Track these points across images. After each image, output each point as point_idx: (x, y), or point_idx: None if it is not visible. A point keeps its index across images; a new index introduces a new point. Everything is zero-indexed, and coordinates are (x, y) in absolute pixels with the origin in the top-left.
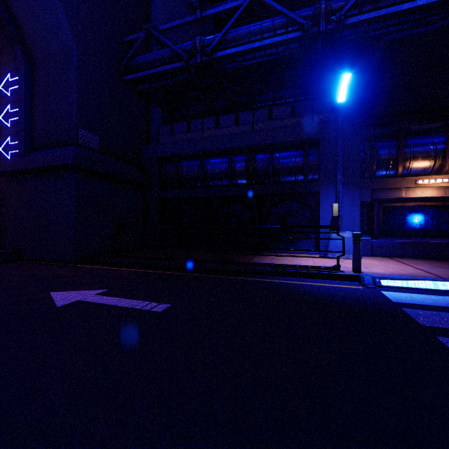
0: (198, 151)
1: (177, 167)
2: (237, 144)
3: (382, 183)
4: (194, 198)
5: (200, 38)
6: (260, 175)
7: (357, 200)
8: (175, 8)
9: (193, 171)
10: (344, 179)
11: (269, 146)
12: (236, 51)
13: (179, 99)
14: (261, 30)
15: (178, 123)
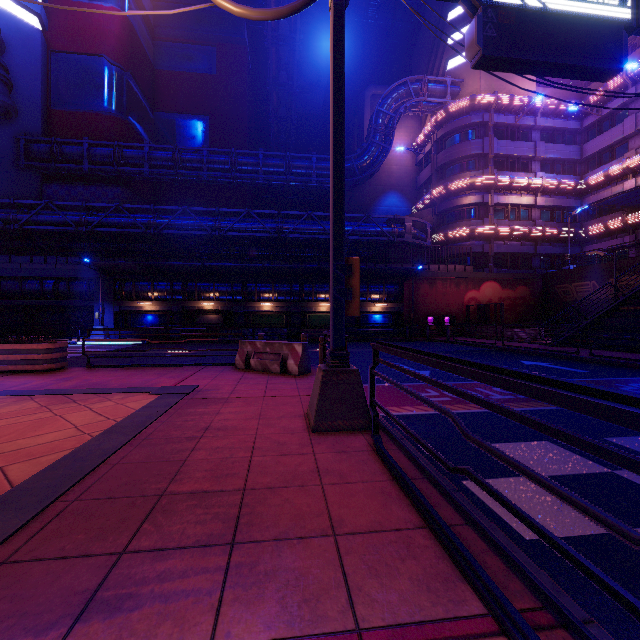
0: (17, 276)
1: (2, 284)
2: (45, 275)
3: (124, 303)
4: (16, 305)
5: (13, 216)
6: (63, 294)
7: (112, 311)
8: (3, 167)
9: (15, 288)
10: (106, 300)
11: (66, 279)
12: (38, 228)
13: (3, 241)
14: (53, 221)
15: (2, 255)
